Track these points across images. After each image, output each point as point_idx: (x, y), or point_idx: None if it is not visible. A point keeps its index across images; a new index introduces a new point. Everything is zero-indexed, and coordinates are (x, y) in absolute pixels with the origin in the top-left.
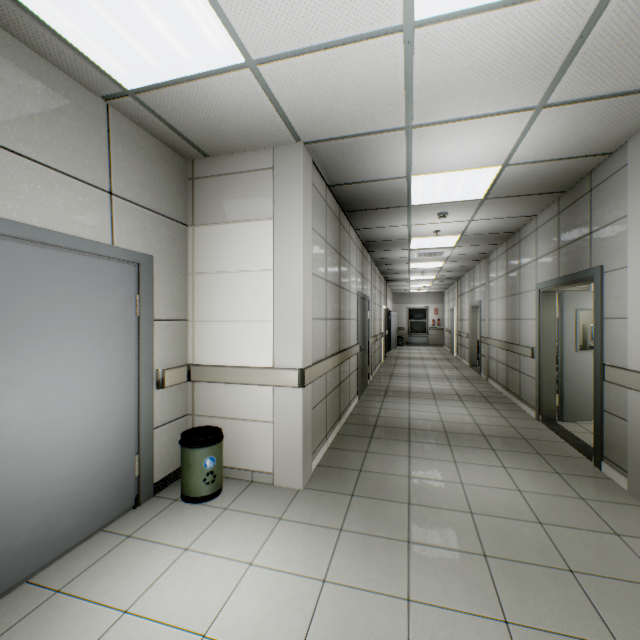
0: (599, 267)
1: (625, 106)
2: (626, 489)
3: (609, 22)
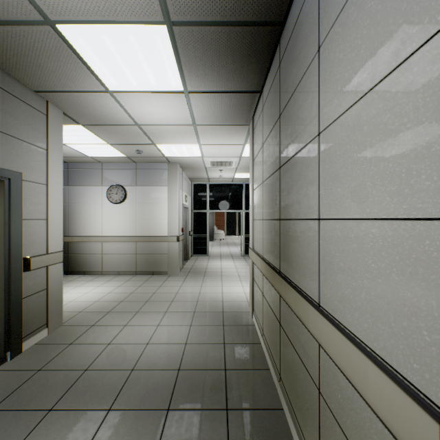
0: (21, 174)
1: (96, 120)
2: (48, 334)
3: (146, 140)
